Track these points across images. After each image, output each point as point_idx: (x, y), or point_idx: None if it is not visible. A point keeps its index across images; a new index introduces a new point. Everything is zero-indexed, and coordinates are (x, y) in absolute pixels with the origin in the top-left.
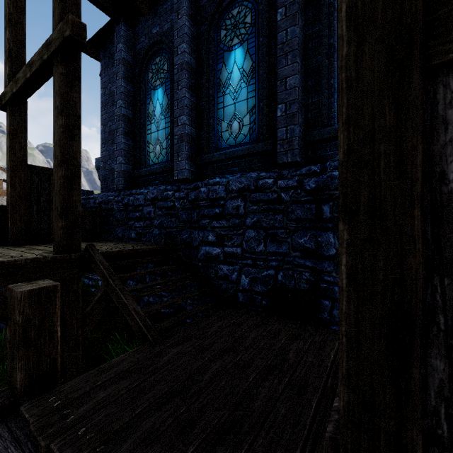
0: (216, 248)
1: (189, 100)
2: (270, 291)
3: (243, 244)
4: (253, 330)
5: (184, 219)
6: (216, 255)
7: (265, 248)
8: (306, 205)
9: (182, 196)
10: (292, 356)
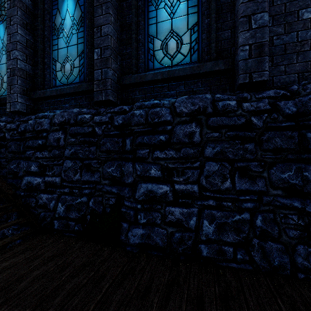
0: (37, 177)
1: (23, 37)
2: (82, 217)
3: (62, 174)
4: (41, 267)
5: (13, 149)
6: (37, 185)
7: (80, 177)
8: (114, 139)
9: (13, 127)
10: (58, 301)
